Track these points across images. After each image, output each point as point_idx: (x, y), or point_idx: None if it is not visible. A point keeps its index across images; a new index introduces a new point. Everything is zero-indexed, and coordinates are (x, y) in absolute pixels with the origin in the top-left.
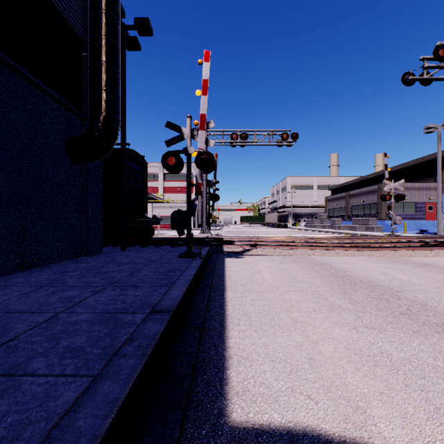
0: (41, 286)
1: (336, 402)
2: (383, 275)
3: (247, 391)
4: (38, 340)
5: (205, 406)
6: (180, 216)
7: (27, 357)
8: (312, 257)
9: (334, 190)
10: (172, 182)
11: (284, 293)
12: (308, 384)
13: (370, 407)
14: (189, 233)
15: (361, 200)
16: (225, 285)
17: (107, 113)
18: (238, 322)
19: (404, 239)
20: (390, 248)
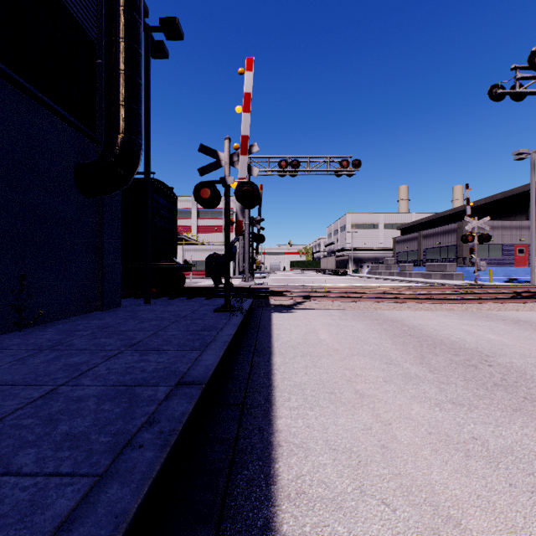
0: (41, 350)
1: (420, 509)
2: (468, 335)
3: (301, 493)
4: (29, 423)
5: (246, 515)
6: (216, 261)
7: (12, 448)
8: (379, 311)
9: (403, 229)
10: (207, 220)
11: (346, 358)
12: (381, 483)
13: (466, 517)
14: (227, 282)
15: (436, 242)
16: (272, 347)
17: (126, 134)
18: (288, 396)
19: (491, 289)
20: (475, 301)
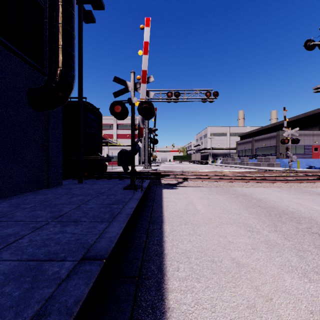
0: None
1: None
2: (300, 206)
3: None
4: None
5: None
6: (125, 154)
7: None
8: (233, 188)
9: (242, 136)
10: (123, 131)
11: (218, 226)
12: None
13: None
14: (132, 169)
15: (263, 144)
16: (163, 216)
17: (62, 67)
18: (177, 265)
19: (301, 173)
20: (295, 181)
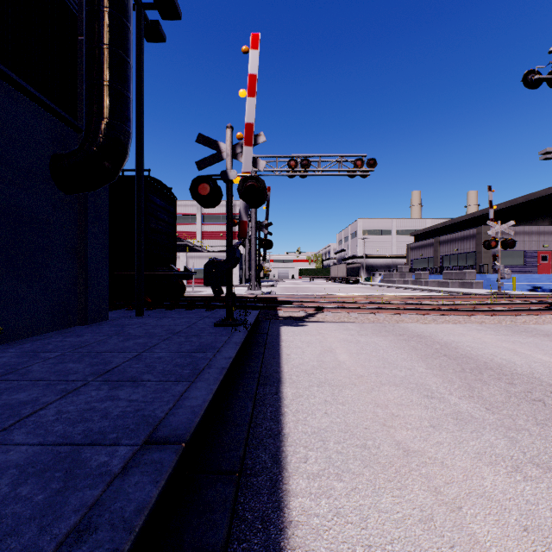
0: None
1: None
2: (514, 355)
3: None
4: None
5: None
6: (216, 267)
7: None
8: (401, 324)
9: (417, 236)
10: (213, 226)
11: (375, 389)
12: None
13: None
14: (229, 292)
15: (454, 248)
16: (282, 373)
17: (110, 119)
18: (305, 453)
19: (519, 299)
20: (507, 312)
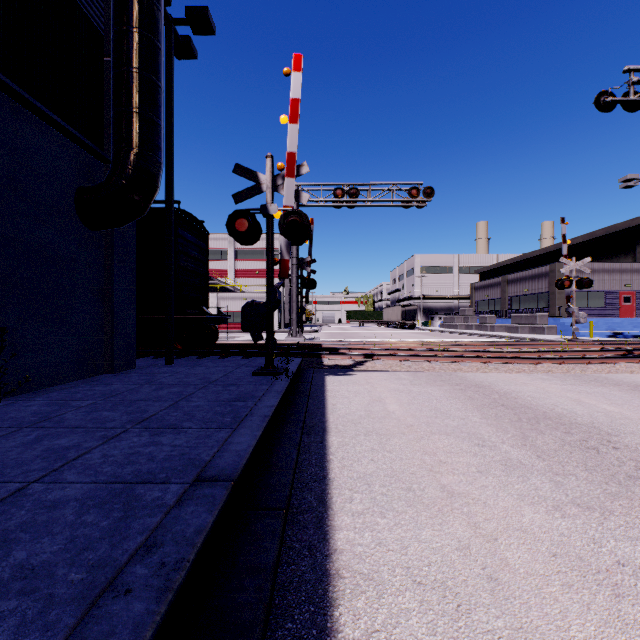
0: (19, 428)
1: None
2: (577, 405)
3: None
4: None
5: None
6: (255, 310)
7: None
8: (459, 373)
9: (483, 274)
10: (247, 262)
11: (424, 438)
12: None
13: None
14: (269, 337)
15: (524, 288)
16: (327, 422)
17: (140, 149)
18: (350, 495)
19: (594, 346)
20: (578, 360)
